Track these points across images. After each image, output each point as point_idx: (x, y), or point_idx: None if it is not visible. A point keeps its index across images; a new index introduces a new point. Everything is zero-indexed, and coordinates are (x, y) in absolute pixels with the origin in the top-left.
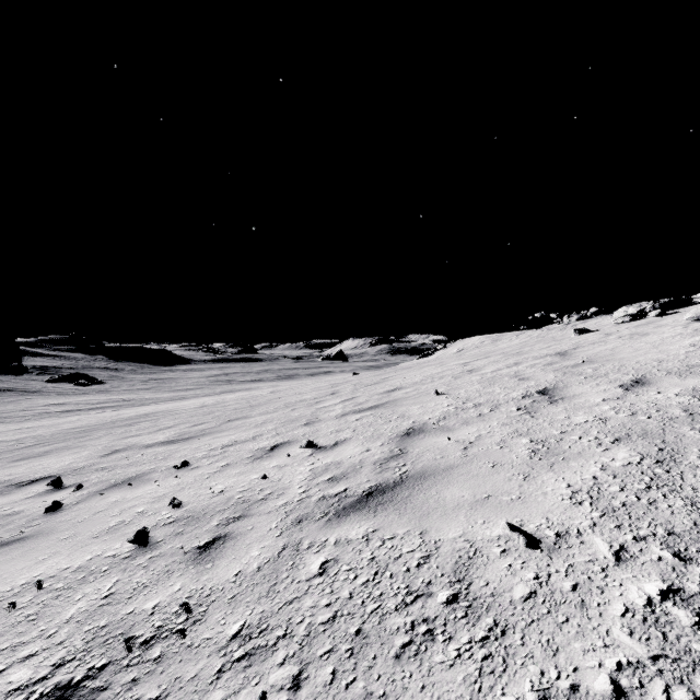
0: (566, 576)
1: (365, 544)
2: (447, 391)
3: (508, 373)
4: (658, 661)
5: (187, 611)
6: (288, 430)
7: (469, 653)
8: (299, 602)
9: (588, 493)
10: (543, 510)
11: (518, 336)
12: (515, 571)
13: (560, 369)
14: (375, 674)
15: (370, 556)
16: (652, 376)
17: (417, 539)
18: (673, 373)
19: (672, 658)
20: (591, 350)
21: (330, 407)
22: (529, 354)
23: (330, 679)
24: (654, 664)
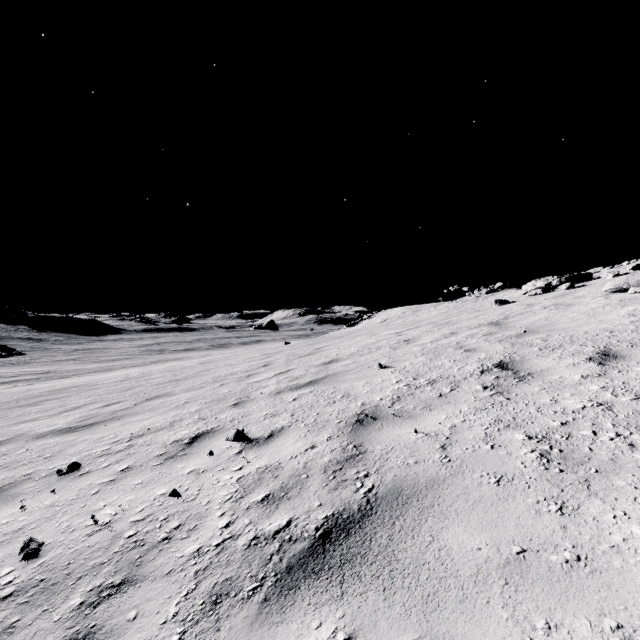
0: None
1: None
2: (391, 363)
3: (449, 344)
4: None
5: None
6: (213, 413)
7: None
8: None
9: None
10: None
11: (436, 307)
12: None
13: (504, 339)
14: None
15: None
16: (618, 348)
17: None
18: (639, 344)
19: None
20: (524, 320)
21: (263, 382)
22: (461, 324)
23: None
24: None
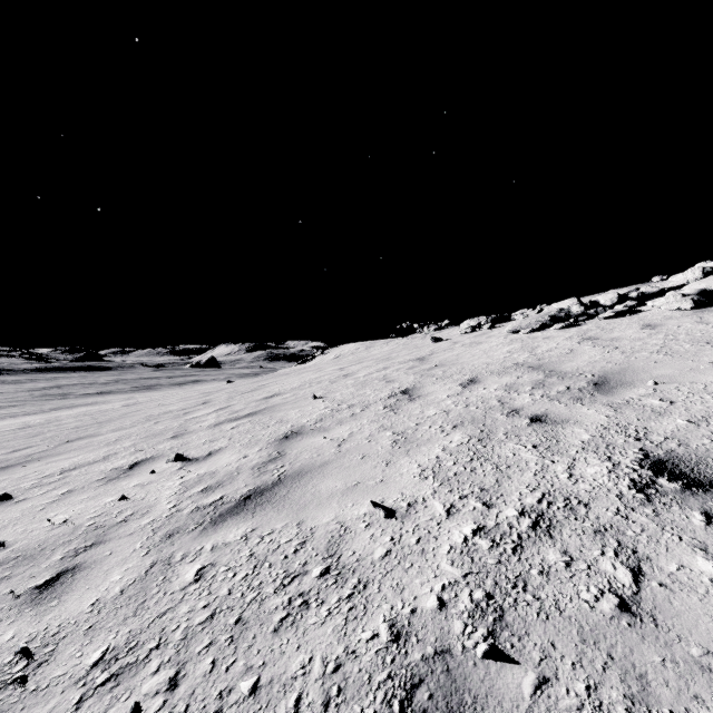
0: (413, 534)
1: (244, 543)
2: (325, 394)
3: (378, 377)
4: (468, 577)
5: (27, 657)
6: (151, 445)
7: (338, 609)
8: (173, 611)
9: (433, 470)
10: (399, 487)
11: (388, 343)
12: (376, 538)
13: (419, 372)
14: (255, 650)
15: (249, 553)
16: (481, 376)
17: (294, 530)
18: (495, 373)
19: (475, 573)
20: (442, 356)
21: (202, 417)
22: (396, 360)
23: (211, 668)
24: (465, 579)
